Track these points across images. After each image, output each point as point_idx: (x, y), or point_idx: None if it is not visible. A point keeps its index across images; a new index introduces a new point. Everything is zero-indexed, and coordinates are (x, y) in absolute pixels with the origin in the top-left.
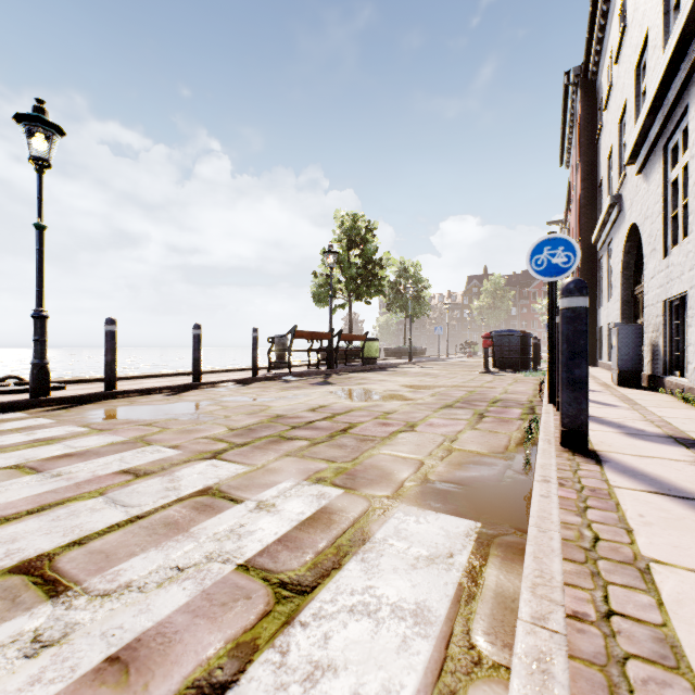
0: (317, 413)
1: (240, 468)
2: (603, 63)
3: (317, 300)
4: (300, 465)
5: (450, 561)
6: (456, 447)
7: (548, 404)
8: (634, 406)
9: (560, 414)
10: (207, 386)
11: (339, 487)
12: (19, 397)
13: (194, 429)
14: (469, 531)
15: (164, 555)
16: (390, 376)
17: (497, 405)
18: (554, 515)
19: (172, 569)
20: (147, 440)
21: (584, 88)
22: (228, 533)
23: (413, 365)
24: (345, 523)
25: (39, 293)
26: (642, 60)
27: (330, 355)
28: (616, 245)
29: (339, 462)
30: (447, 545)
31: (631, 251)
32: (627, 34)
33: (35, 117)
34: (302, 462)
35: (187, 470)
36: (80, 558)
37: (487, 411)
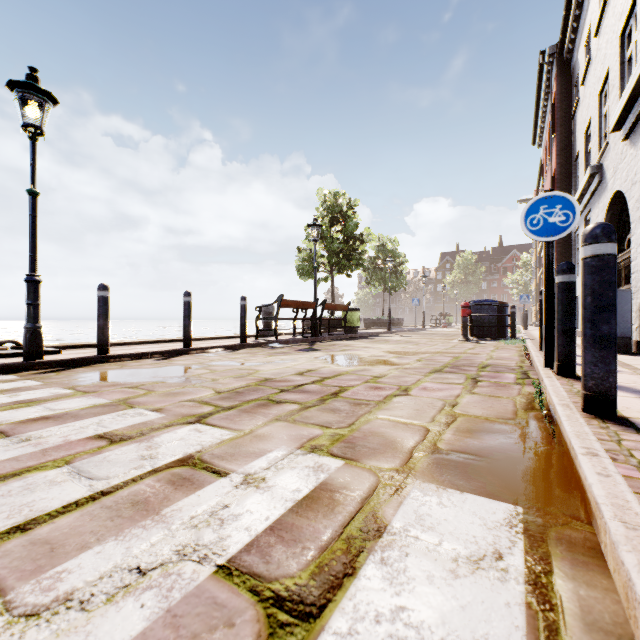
0: (305, 376)
1: (226, 434)
2: (579, 40)
3: (301, 273)
4: (291, 431)
5: (501, 566)
6: (460, 413)
7: (545, 368)
8: (637, 371)
9: (583, 376)
10: (197, 351)
11: (338, 457)
12: (13, 361)
13: (180, 392)
14: (511, 519)
15: (124, 549)
16: (372, 343)
17: (488, 370)
18: (632, 502)
19: (130, 571)
20: (130, 402)
21: (560, 66)
22: (208, 517)
23: (392, 334)
24: (352, 505)
25: (32, 258)
26: (627, 27)
27: (314, 324)
28: (595, 215)
29: (334, 427)
30: (490, 540)
31: (612, 220)
32: (609, 4)
33: (27, 84)
34: (293, 427)
35: (167, 436)
36: (17, 552)
37: (479, 375)
